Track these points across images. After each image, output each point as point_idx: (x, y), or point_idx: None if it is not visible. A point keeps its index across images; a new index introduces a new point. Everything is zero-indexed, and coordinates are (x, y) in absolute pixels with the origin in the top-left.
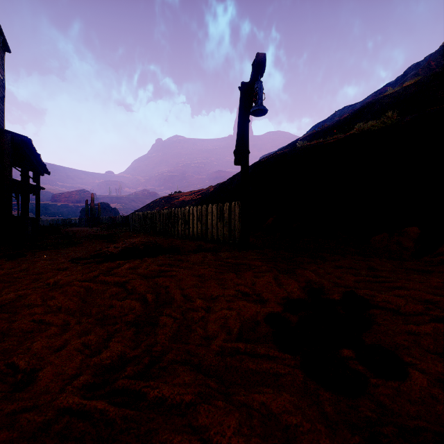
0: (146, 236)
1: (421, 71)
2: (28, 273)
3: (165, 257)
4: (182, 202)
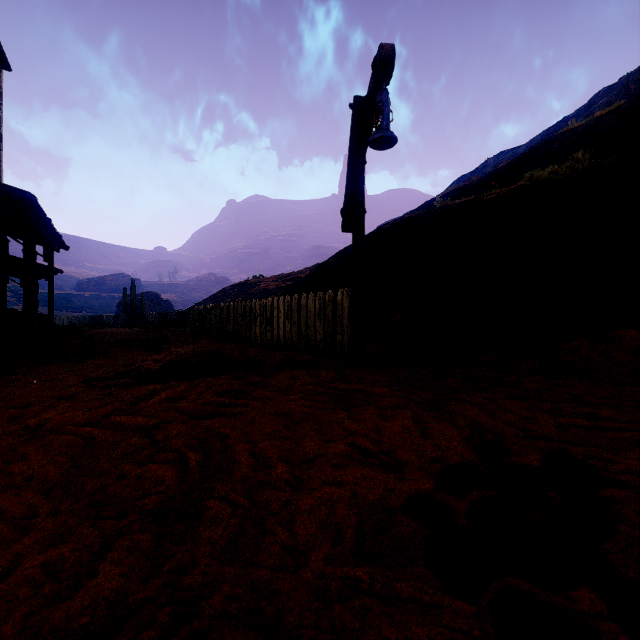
0: (207, 342)
1: (615, 99)
2: (9, 405)
3: (231, 377)
4: (263, 292)
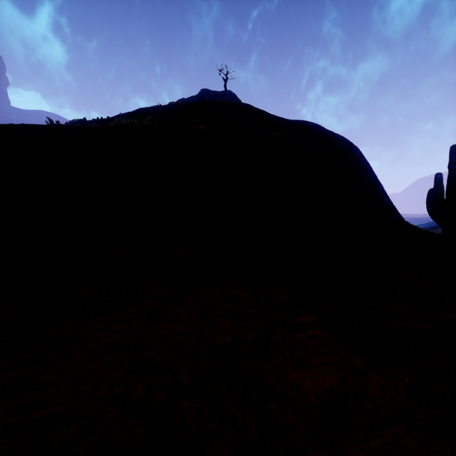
0: None
1: None
2: None
3: None
4: None
